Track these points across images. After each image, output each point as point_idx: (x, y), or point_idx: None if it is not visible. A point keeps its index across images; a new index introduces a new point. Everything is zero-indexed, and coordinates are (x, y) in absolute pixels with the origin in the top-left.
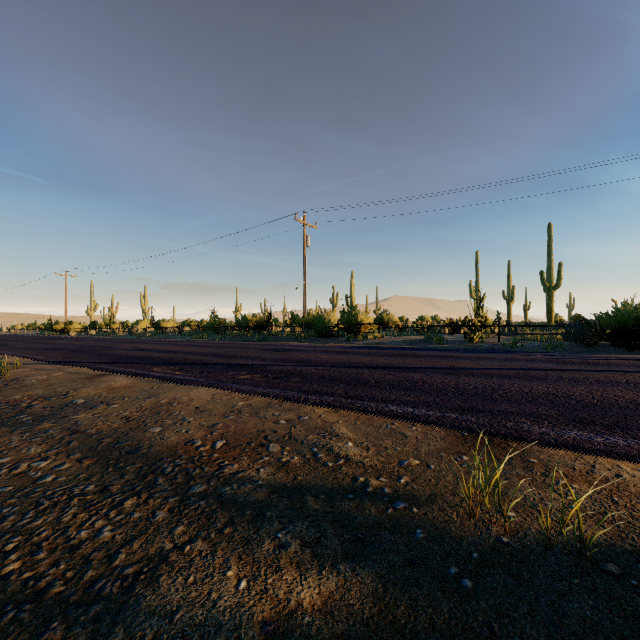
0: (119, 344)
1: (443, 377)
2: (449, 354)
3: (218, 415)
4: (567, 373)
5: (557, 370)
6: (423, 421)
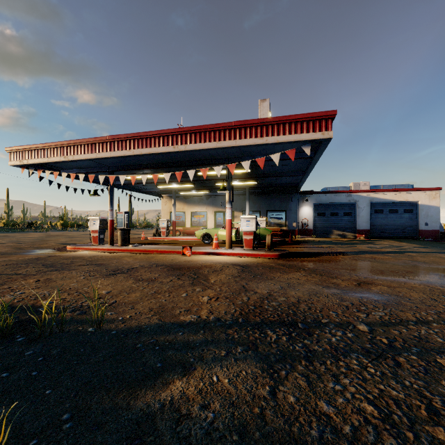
0: None
1: None
2: None
3: None
4: None
5: None
6: None
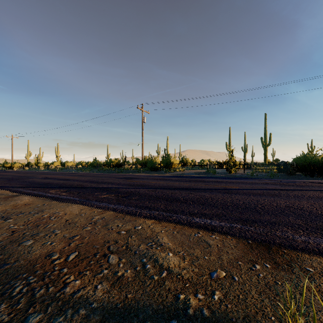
0: (38, 175)
1: (222, 195)
2: (221, 180)
3: (79, 227)
4: (290, 192)
5: (283, 190)
6: (219, 231)
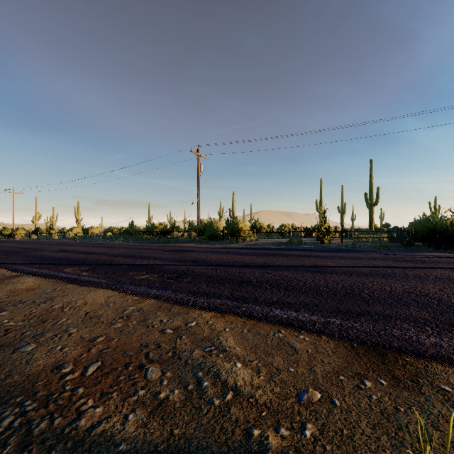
0: (50, 246)
1: (312, 275)
2: (309, 253)
3: (105, 323)
4: (408, 270)
5: (399, 267)
6: (310, 330)
